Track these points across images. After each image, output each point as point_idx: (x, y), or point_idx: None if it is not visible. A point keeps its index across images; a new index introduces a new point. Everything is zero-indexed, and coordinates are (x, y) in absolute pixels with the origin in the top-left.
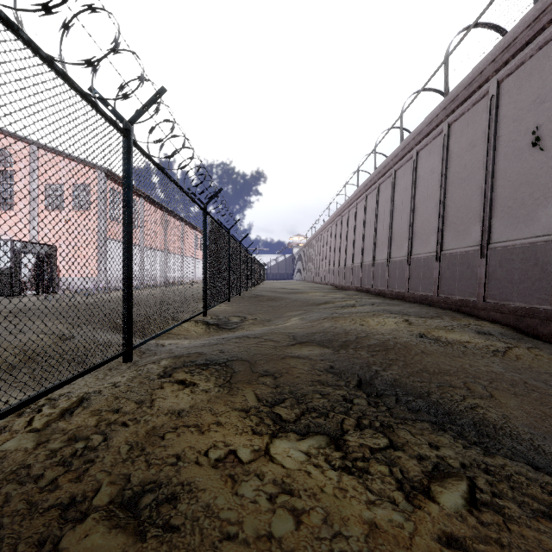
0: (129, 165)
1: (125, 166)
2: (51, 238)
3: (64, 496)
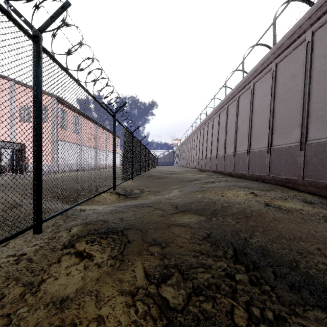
0: (38, 66)
1: (34, 67)
2: None
3: None
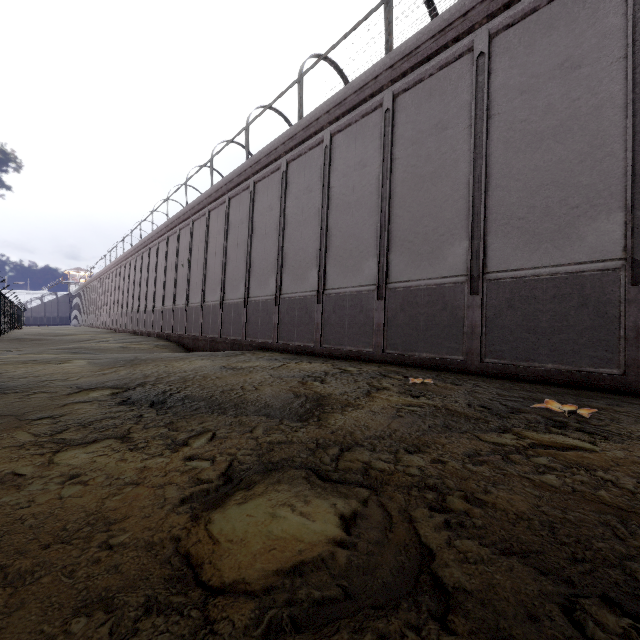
0: None
1: None
2: None
3: None
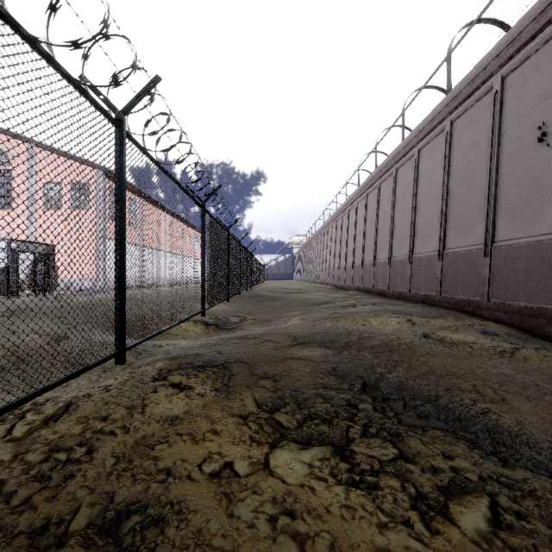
0: (122, 157)
1: (117, 159)
2: (33, 231)
3: (37, 518)
